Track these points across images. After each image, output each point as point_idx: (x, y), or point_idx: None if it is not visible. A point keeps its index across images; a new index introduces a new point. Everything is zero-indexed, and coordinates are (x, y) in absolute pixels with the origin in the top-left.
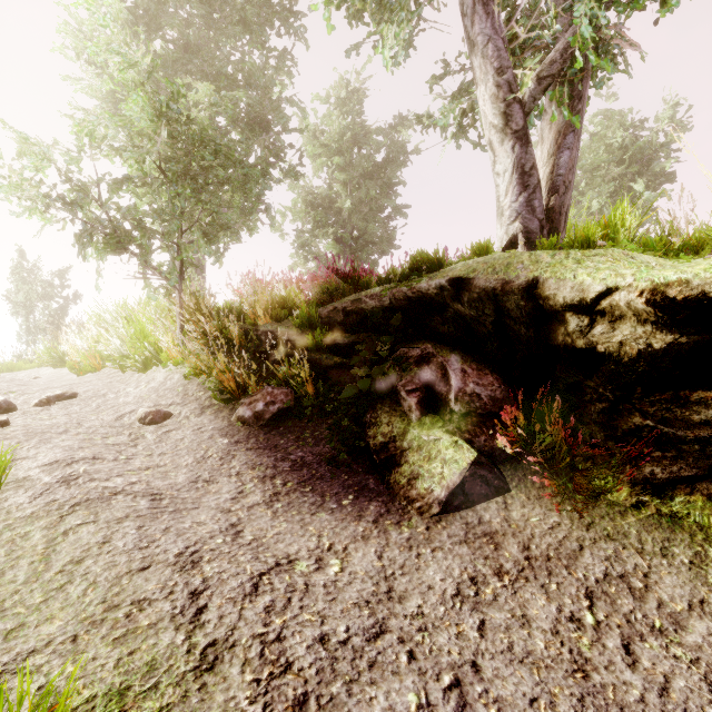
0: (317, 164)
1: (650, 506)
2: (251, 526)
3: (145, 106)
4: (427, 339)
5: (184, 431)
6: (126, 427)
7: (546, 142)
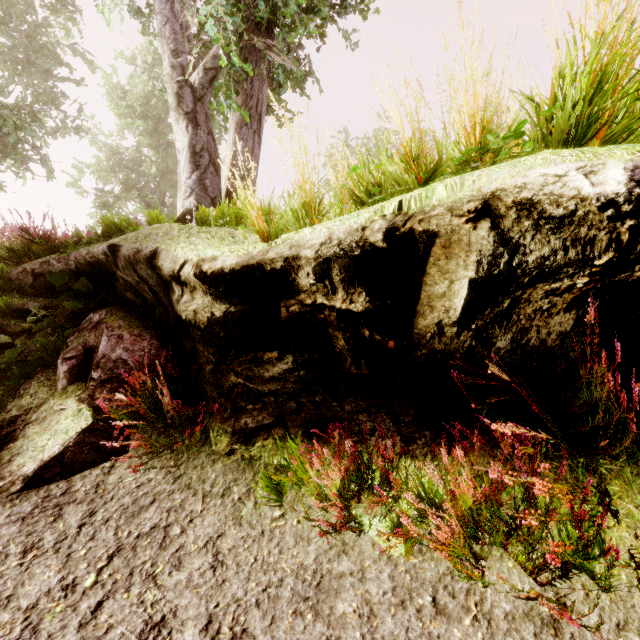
0: (121, 123)
1: (237, 453)
2: None
3: None
4: (120, 305)
5: None
6: None
7: (231, 131)
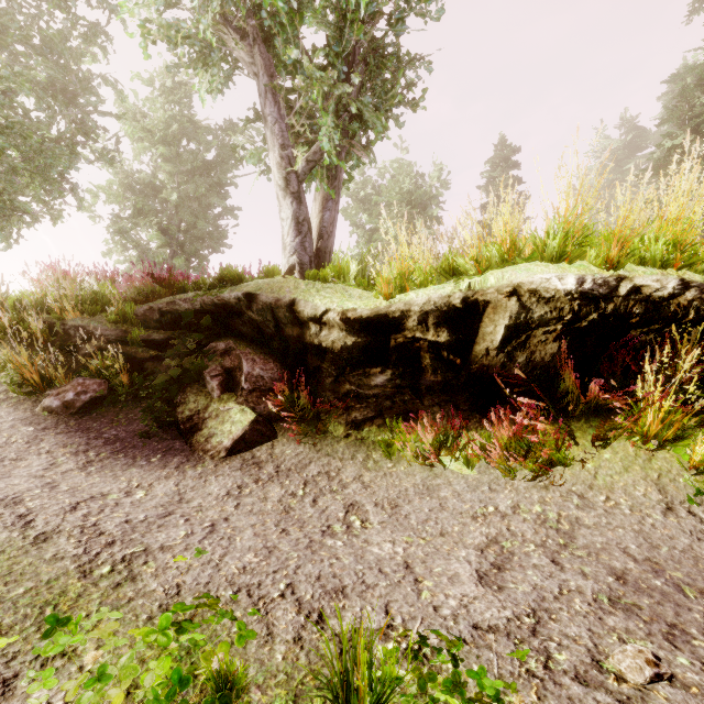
0: (138, 147)
1: (352, 436)
2: (67, 483)
3: None
4: (233, 337)
5: None
6: None
7: (318, 202)
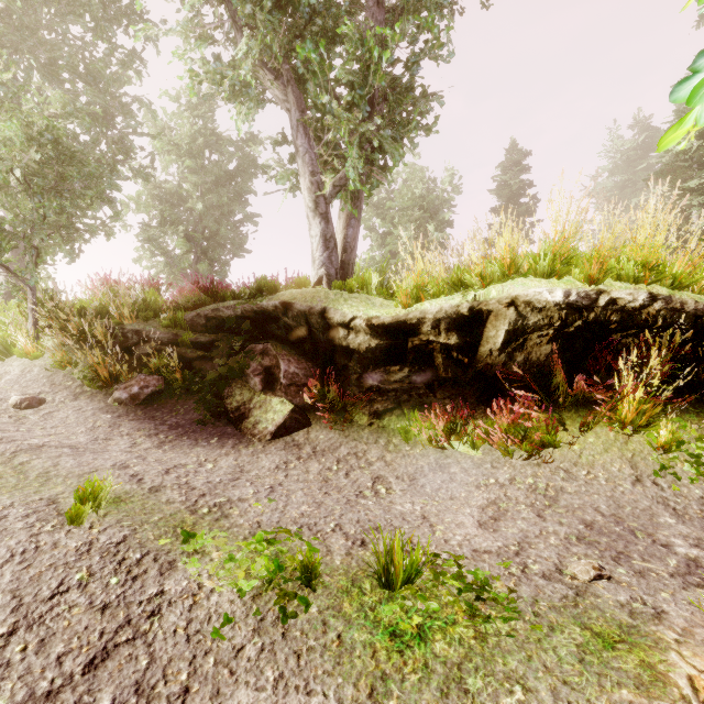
0: (166, 160)
1: (375, 424)
2: (151, 456)
3: (17, 130)
4: (268, 339)
5: (65, 411)
6: (1, 412)
7: (342, 220)
